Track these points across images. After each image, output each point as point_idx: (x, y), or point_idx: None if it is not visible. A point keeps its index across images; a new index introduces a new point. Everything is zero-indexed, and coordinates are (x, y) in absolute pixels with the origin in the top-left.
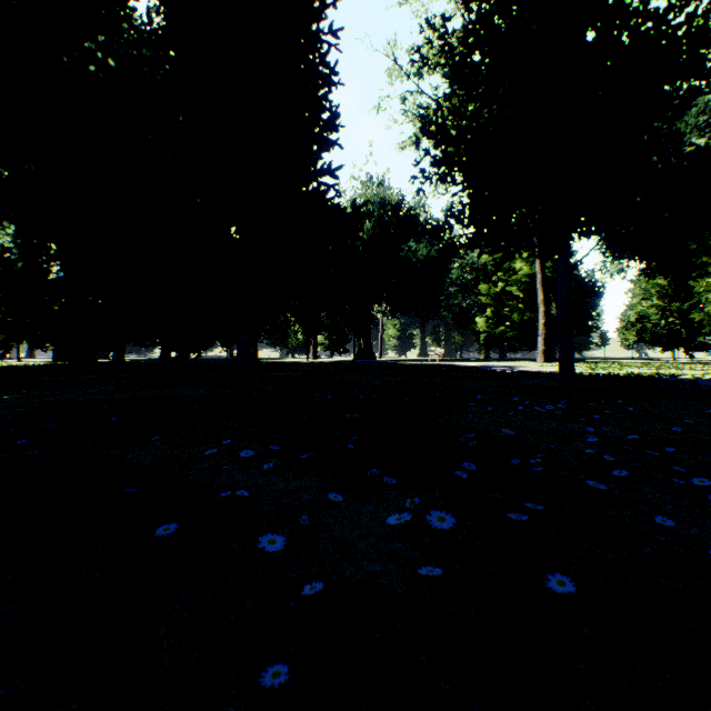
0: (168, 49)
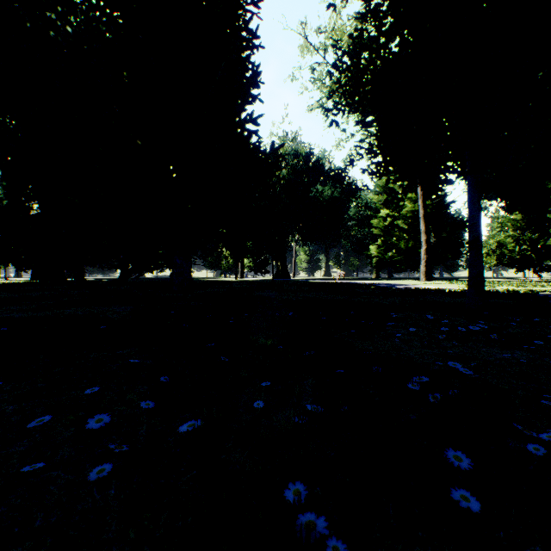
0: (111, 10)
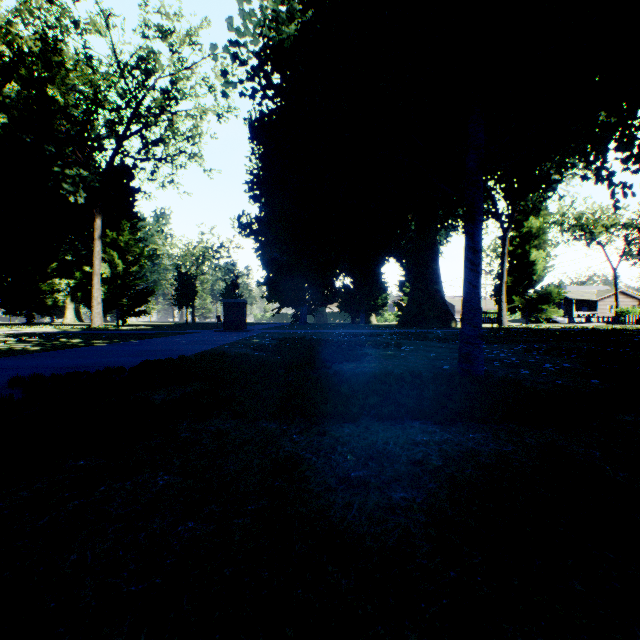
0: None
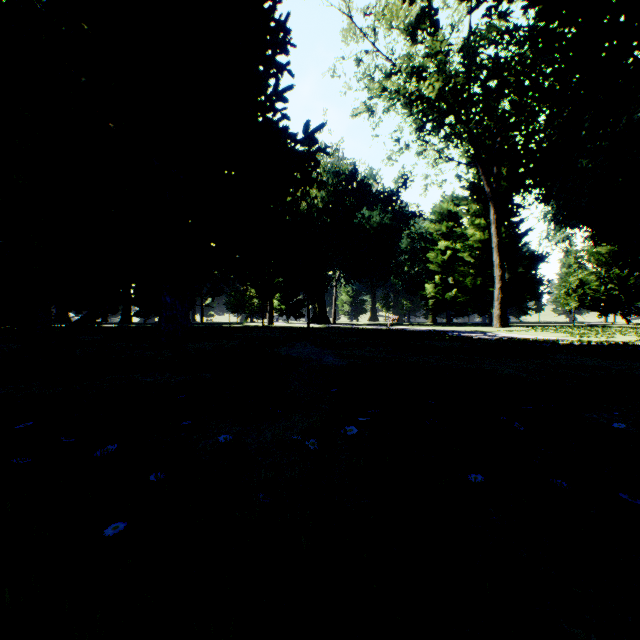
0: None
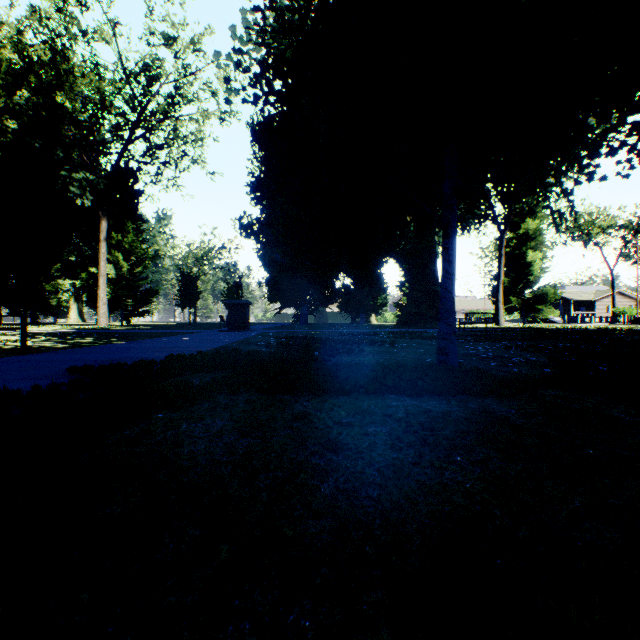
0: None
